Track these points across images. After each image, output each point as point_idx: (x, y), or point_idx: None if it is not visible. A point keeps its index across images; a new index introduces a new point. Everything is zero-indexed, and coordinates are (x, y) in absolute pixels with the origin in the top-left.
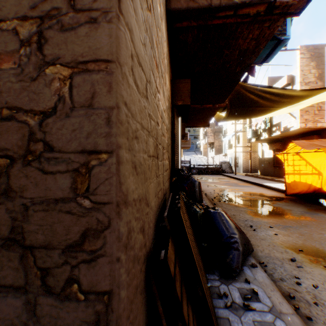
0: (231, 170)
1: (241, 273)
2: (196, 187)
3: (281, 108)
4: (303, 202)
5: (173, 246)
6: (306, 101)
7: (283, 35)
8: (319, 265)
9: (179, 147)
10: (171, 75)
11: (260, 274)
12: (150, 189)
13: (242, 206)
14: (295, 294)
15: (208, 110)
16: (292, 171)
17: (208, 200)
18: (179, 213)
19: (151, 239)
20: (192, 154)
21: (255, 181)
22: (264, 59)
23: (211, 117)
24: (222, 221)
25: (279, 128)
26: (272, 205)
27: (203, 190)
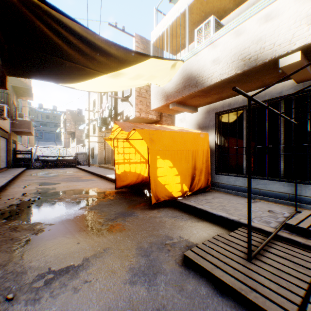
0: (88, 161)
1: None
2: None
3: (102, 75)
4: (131, 195)
5: None
6: (127, 71)
7: None
8: None
9: None
10: None
11: None
12: None
13: (30, 224)
14: None
15: None
16: (123, 160)
17: None
18: None
19: None
20: (51, 144)
21: (102, 172)
22: None
23: None
24: None
25: (123, 117)
26: (89, 209)
27: (4, 195)
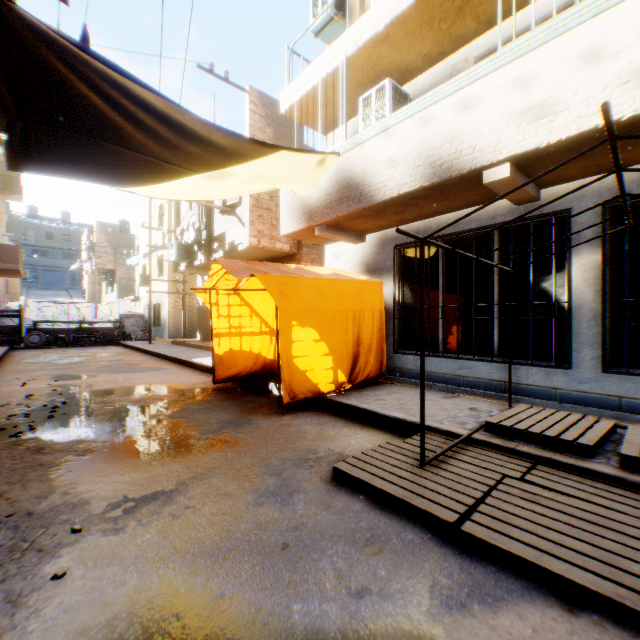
0: (147, 333)
1: None
2: None
3: (192, 174)
4: (244, 393)
5: None
6: (239, 170)
7: None
8: None
9: None
10: None
11: None
12: None
13: (66, 443)
14: None
15: None
16: (227, 330)
17: None
18: None
19: None
20: (59, 296)
21: (181, 354)
22: None
23: None
24: None
25: (224, 245)
26: (168, 417)
27: None
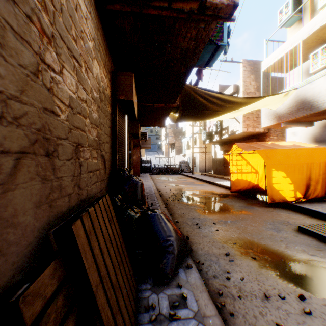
0: (189, 169)
1: (175, 277)
2: (138, 188)
3: (226, 113)
4: (244, 197)
5: (63, 270)
6: (246, 107)
7: (221, 42)
8: (248, 256)
9: (126, 146)
10: (114, 67)
11: (194, 275)
12: (7, 199)
13: (193, 204)
14: (224, 290)
15: (161, 110)
16: (236, 170)
17: (161, 200)
18: (70, 226)
19: (11, 270)
20: (155, 154)
21: (208, 179)
22: (206, 63)
23: (165, 117)
24: (159, 224)
25: (228, 132)
26: (219, 202)
27: (160, 190)
